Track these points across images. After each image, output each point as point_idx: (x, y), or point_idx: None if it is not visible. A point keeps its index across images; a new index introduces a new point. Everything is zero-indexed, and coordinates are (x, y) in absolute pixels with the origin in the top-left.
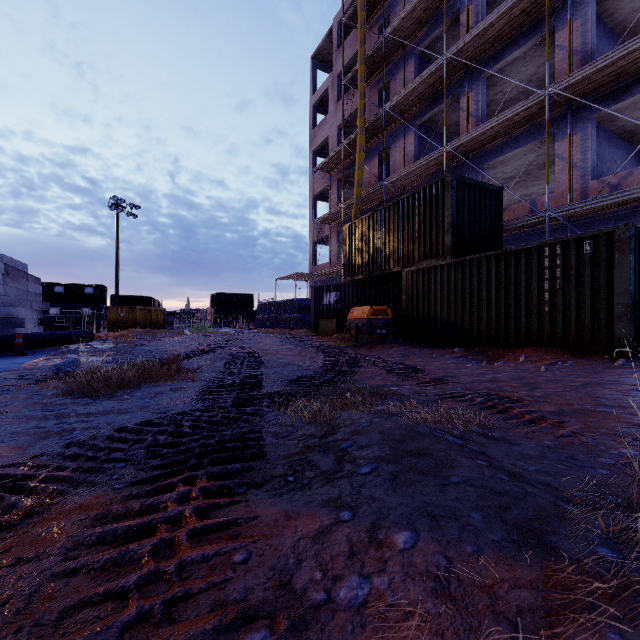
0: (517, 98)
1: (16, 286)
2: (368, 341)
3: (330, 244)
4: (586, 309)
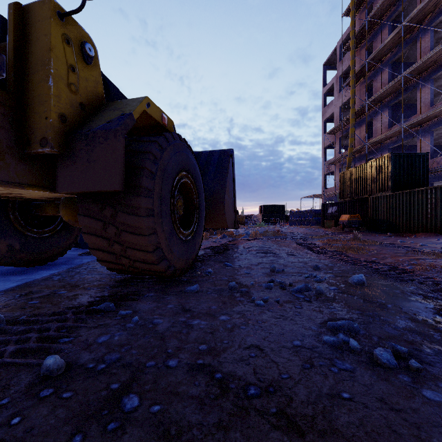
0: None
1: None
2: (349, 230)
3: (335, 176)
4: None
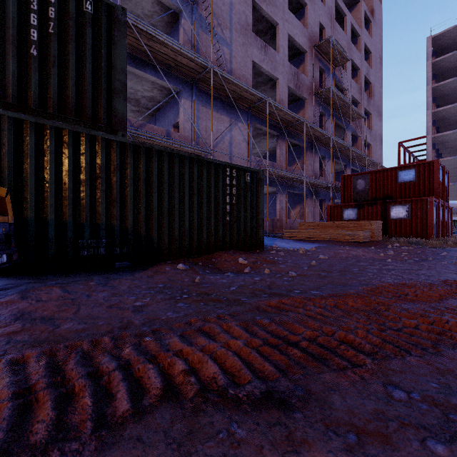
0: None
1: None
2: None
3: None
4: (248, 220)
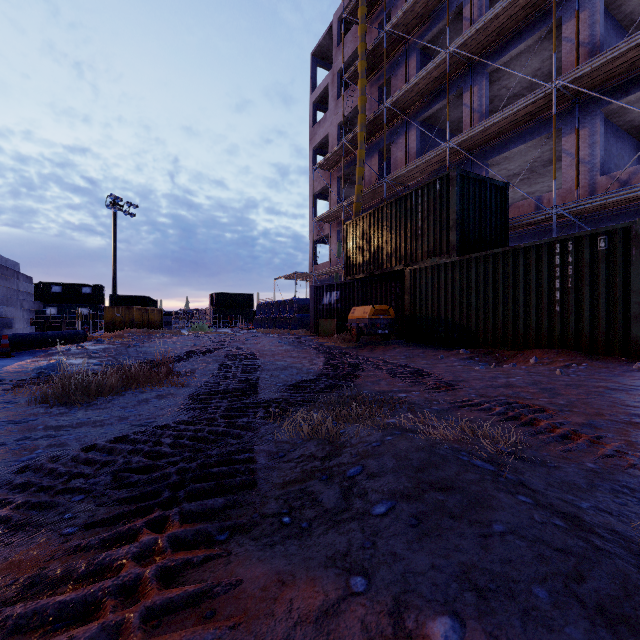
0: (521, 94)
1: (5, 285)
2: (369, 342)
3: (330, 243)
4: (600, 309)
